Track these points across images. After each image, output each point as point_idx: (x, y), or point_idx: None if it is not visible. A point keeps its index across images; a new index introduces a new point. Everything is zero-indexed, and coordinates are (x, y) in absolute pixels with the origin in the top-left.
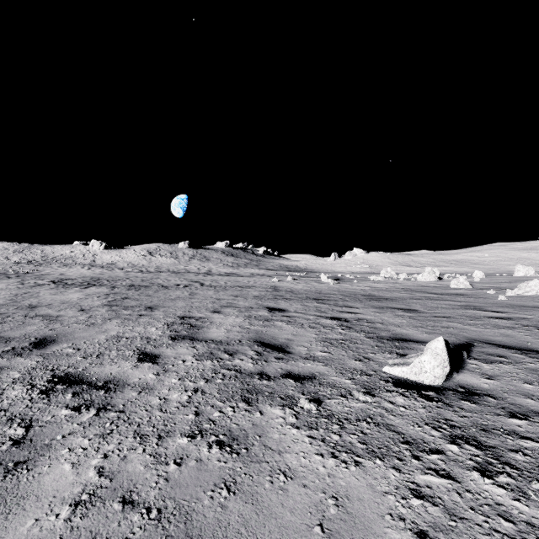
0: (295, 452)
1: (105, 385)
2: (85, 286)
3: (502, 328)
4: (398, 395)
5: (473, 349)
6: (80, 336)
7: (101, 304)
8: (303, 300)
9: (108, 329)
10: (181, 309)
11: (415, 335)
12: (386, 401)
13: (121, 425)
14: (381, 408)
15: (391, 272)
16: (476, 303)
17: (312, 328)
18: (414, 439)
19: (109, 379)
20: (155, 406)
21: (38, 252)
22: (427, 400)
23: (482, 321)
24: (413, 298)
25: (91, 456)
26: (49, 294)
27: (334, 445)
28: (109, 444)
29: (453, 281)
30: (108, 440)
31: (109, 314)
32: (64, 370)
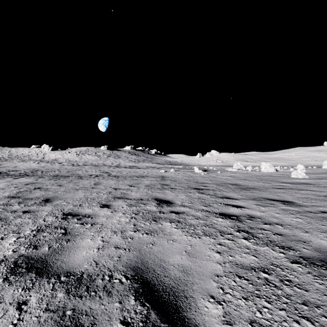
0: None
1: None
2: (18, 177)
3: None
4: None
5: None
6: None
7: (6, 195)
8: (186, 189)
9: None
10: (74, 202)
11: None
12: None
13: None
14: None
15: (240, 165)
16: None
17: (208, 237)
18: None
19: None
20: None
21: (6, 152)
22: None
23: None
24: (274, 187)
25: None
26: None
27: None
28: None
29: (293, 173)
30: None
31: None
32: None
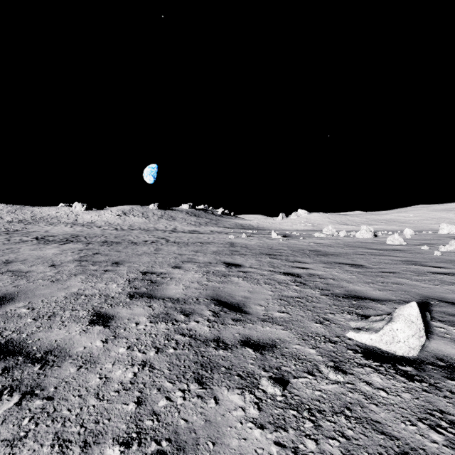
0: None
1: (44, 356)
2: (63, 242)
3: (450, 285)
4: (373, 371)
5: (432, 309)
6: (40, 293)
7: (72, 259)
8: (257, 255)
9: (70, 286)
10: (145, 264)
11: (369, 292)
12: (361, 381)
13: (42, 423)
14: (358, 391)
15: (332, 230)
16: (415, 258)
17: (267, 285)
18: (413, 448)
19: (51, 348)
20: (92, 389)
21: (28, 212)
22: (408, 379)
23: (427, 276)
24: (356, 253)
25: None
26: (28, 250)
27: None
28: None
29: (389, 238)
30: (15, 452)
31: (77, 269)
32: (6, 336)
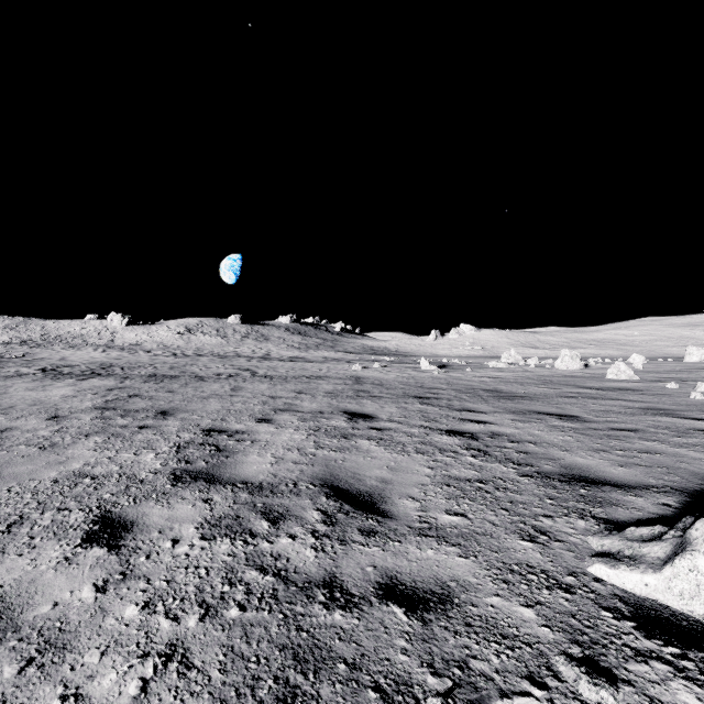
0: None
1: None
2: (85, 377)
3: None
4: (673, 674)
5: None
6: (12, 473)
7: (91, 406)
8: (399, 398)
9: (71, 457)
10: (211, 415)
11: (604, 470)
12: None
13: None
14: None
15: (515, 356)
16: (662, 404)
17: (420, 454)
18: None
19: None
20: None
21: (37, 328)
22: None
23: (696, 438)
24: (561, 395)
25: None
26: (23, 389)
27: None
28: None
29: (611, 370)
30: None
31: (93, 425)
32: None
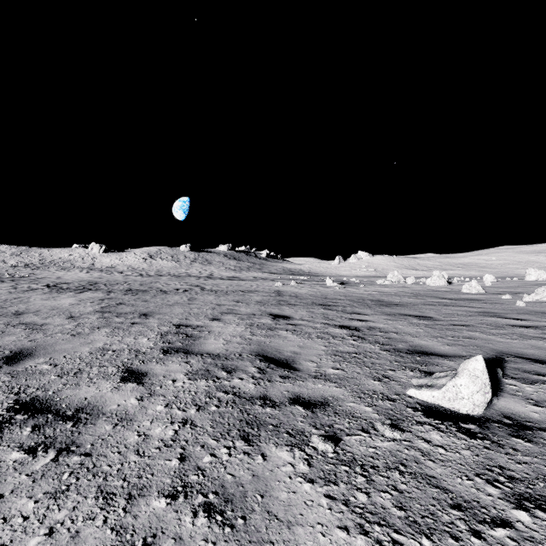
0: (309, 524)
1: (75, 414)
2: (80, 291)
3: (531, 339)
4: (432, 429)
5: (506, 365)
6: (61, 348)
7: (93, 310)
8: (309, 306)
9: (94, 340)
10: (178, 316)
11: (436, 347)
12: (420, 438)
13: (83, 477)
14: (415, 448)
15: (398, 276)
16: (493, 309)
17: (320, 339)
18: (467, 500)
19: (81, 406)
20: (131, 446)
21: (36, 255)
22: (469, 437)
23: (505, 330)
24: (425, 304)
25: (30, 532)
26: (40, 299)
27: (362, 511)
28: (60, 509)
29: (465, 286)
30: (60, 503)
31: (99, 322)
32: (31, 394)
